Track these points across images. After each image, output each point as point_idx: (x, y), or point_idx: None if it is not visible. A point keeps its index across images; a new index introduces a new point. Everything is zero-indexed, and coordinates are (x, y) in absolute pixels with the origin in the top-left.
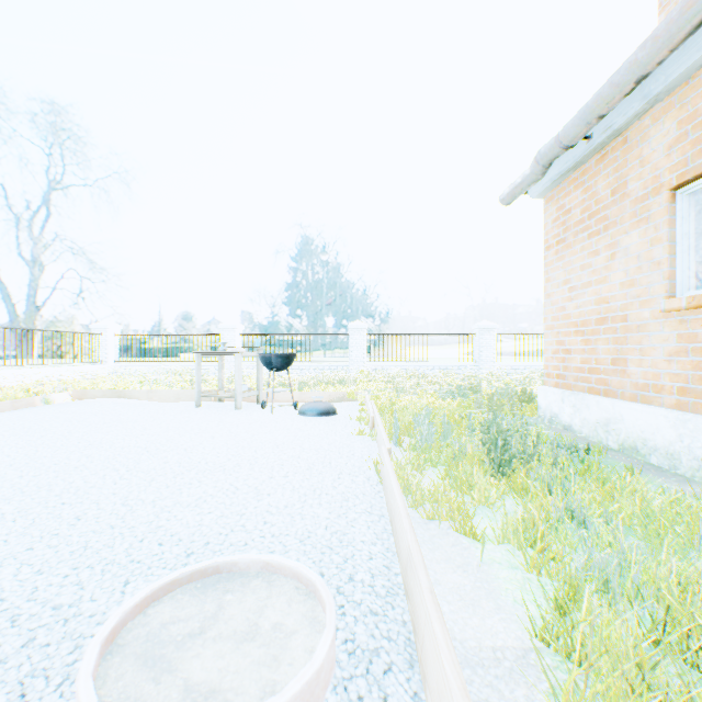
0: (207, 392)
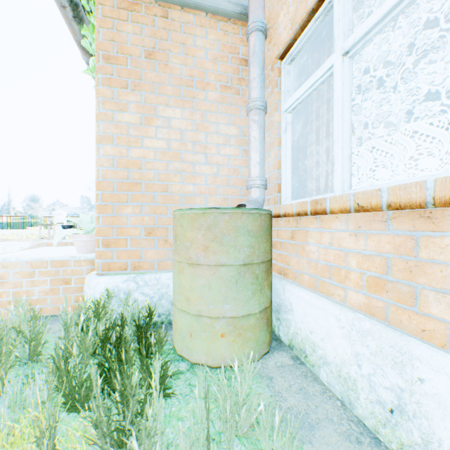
0: (44, 237)
